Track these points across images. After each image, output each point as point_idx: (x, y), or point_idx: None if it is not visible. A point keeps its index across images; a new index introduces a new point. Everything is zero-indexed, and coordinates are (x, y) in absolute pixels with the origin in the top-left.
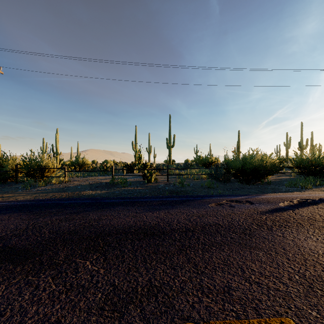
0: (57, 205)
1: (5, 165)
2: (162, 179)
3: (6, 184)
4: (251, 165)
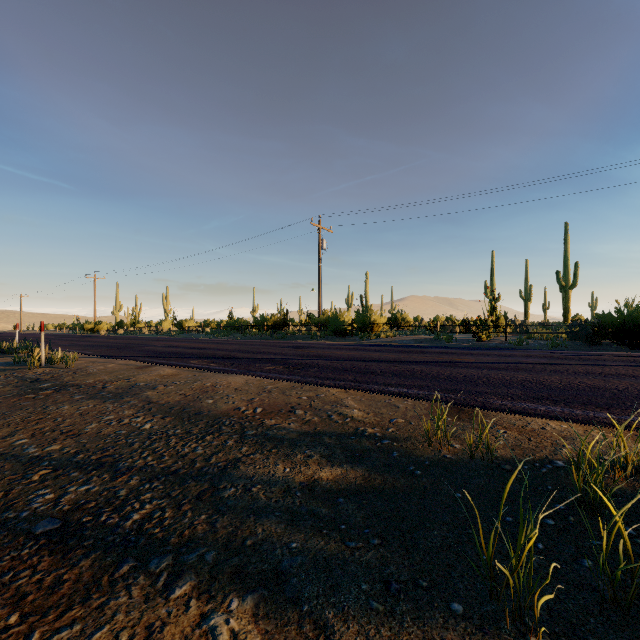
0: (394, 346)
1: (342, 320)
2: (501, 339)
3: (345, 337)
4: (620, 320)
